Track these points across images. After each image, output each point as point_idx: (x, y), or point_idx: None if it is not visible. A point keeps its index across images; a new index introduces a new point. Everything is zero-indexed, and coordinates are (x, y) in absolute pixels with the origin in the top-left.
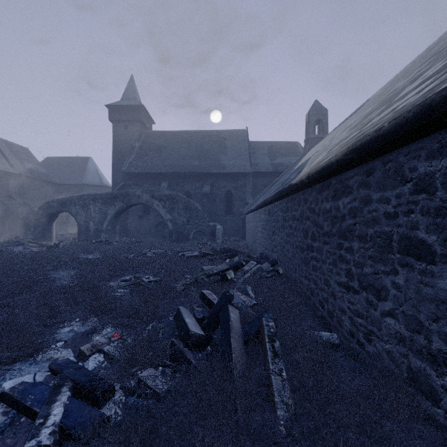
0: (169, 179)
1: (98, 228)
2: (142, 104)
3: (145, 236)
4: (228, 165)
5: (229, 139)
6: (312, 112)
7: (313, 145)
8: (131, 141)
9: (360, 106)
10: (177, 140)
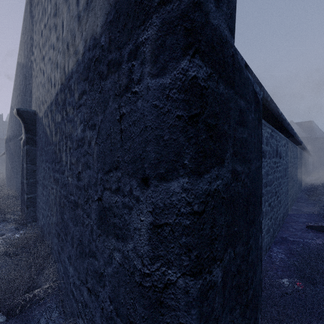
0: None
1: None
2: None
3: None
4: None
5: None
6: None
7: None
8: None
9: None
10: None
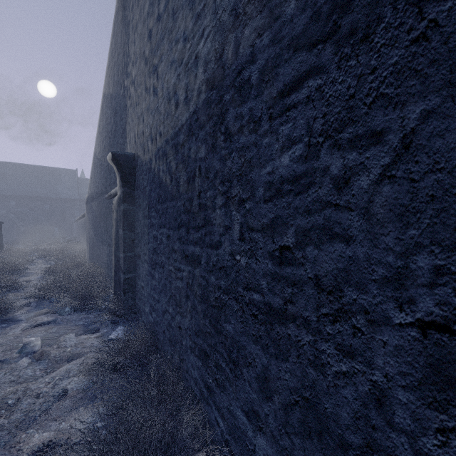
0: (16, 199)
1: None
2: None
3: None
4: (63, 193)
5: (64, 175)
6: None
7: None
8: None
9: None
10: (20, 171)
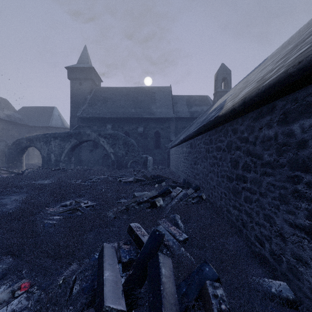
0: (112, 122)
1: (58, 159)
2: (92, 66)
3: (94, 165)
4: (157, 112)
5: (157, 93)
6: (220, 72)
7: (220, 97)
8: (84, 94)
9: (259, 64)
10: (118, 94)
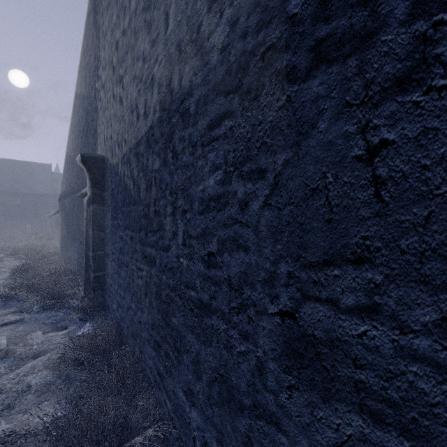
0: None
1: None
2: None
3: None
4: (36, 188)
5: (36, 169)
6: None
7: None
8: None
9: None
10: None
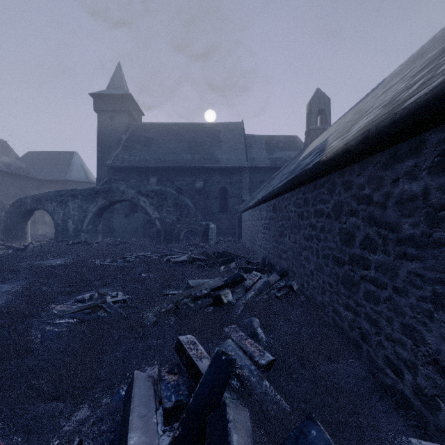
0: (158, 174)
1: (78, 228)
2: (129, 93)
3: (132, 236)
4: (223, 160)
5: (224, 132)
6: (314, 101)
7: (315, 137)
8: (118, 133)
9: (373, 89)
10: (167, 133)
